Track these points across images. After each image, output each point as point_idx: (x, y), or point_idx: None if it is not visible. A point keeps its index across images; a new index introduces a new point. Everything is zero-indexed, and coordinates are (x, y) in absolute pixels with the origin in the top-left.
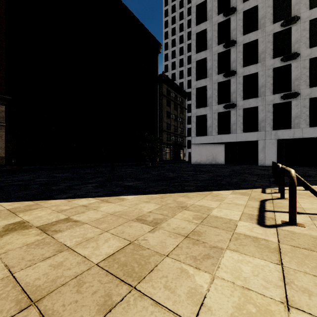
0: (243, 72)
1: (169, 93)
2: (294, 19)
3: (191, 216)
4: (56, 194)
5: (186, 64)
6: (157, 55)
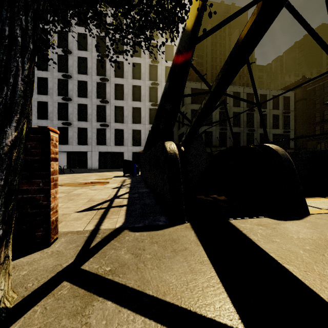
0: (78, 100)
1: None
2: (106, 79)
3: None
4: None
5: None
6: None
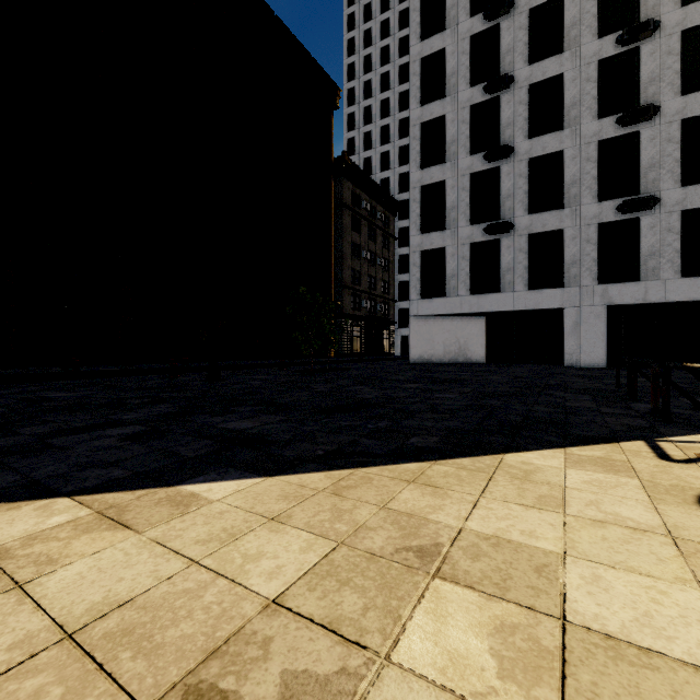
0: (530, 149)
1: (358, 202)
2: (648, 26)
3: (483, 640)
4: None
5: (396, 137)
6: (330, 114)
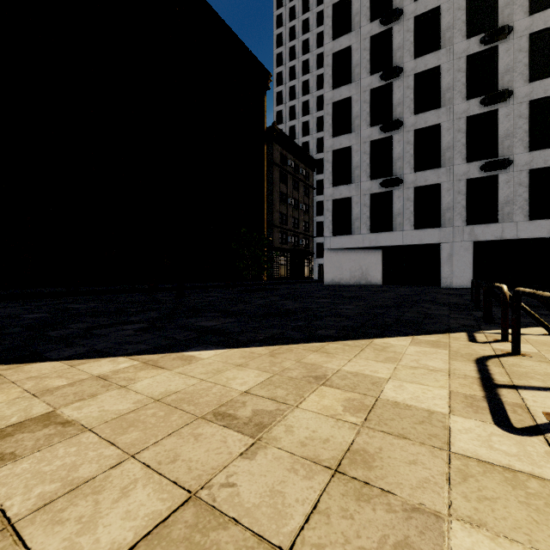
0: (415, 122)
1: (285, 161)
2: (503, 30)
3: (339, 402)
4: (52, 348)
5: (314, 110)
6: (263, 93)
